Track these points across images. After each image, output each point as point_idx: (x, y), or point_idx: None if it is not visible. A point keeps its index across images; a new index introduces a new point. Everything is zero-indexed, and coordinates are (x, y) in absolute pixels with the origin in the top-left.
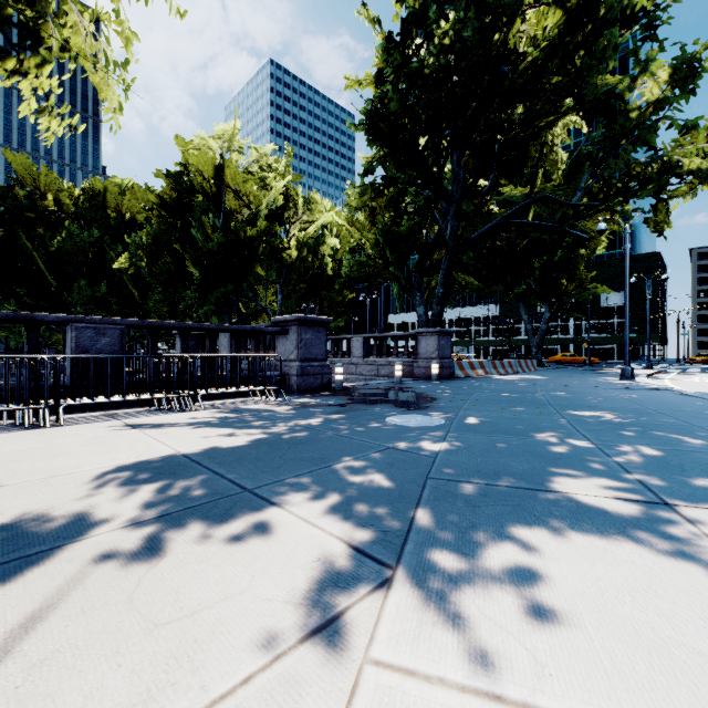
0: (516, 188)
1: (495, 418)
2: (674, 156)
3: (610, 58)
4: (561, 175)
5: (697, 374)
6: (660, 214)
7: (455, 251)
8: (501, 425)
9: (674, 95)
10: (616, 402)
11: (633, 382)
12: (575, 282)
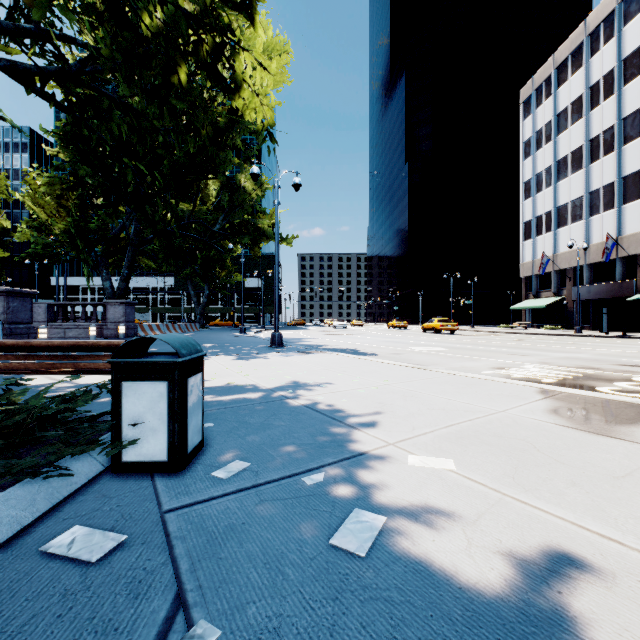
0: (183, 204)
1: (164, 348)
2: (258, 222)
3: (228, 166)
4: (215, 198)
5: (282, 330)
6: (256, 246)
7: (138, 245)
8: (167, 349)
9: (256, 194)
10: (224, 341)
11: (244, 334)
12: (226, 271)
